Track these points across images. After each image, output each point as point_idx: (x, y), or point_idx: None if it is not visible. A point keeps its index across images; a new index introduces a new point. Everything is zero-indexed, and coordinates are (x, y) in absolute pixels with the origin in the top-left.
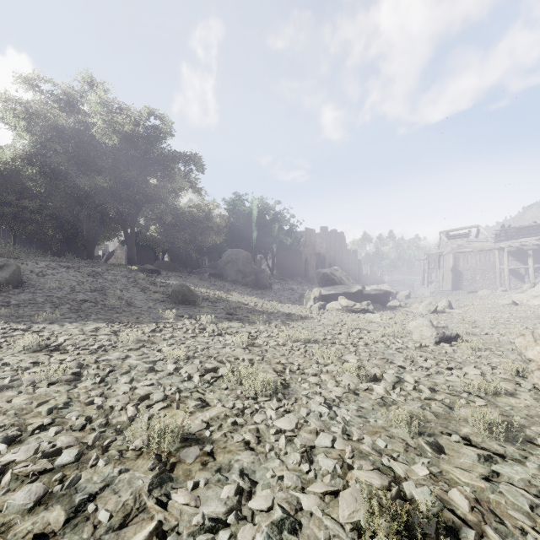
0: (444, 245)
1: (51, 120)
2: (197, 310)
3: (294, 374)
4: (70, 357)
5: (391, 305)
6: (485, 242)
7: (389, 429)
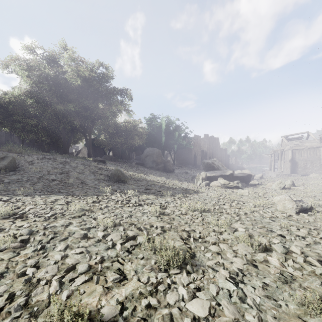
0: (284, 144)
1: (41, 70)
2: (126, 186)
3: (197, 242)
4: (26, 224)
5: (252, 183)
6: (313, 142)
7: (305, 318)
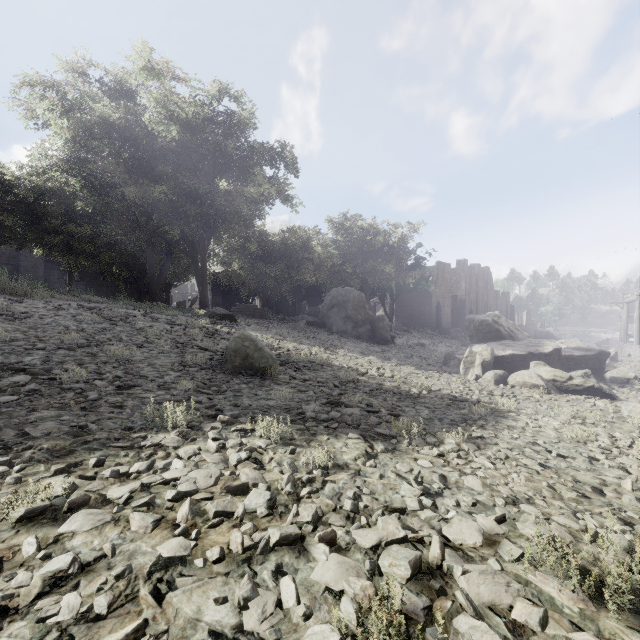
0: None
1: (93, 110)
2: (265, 390)
3: None
4: None
5: (619, 377)
6: None
7: None
